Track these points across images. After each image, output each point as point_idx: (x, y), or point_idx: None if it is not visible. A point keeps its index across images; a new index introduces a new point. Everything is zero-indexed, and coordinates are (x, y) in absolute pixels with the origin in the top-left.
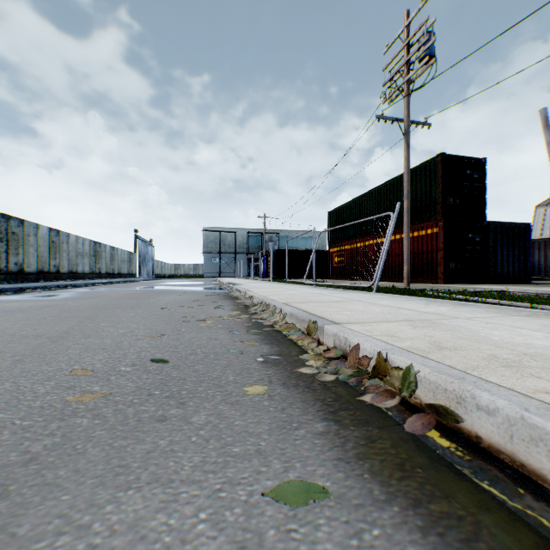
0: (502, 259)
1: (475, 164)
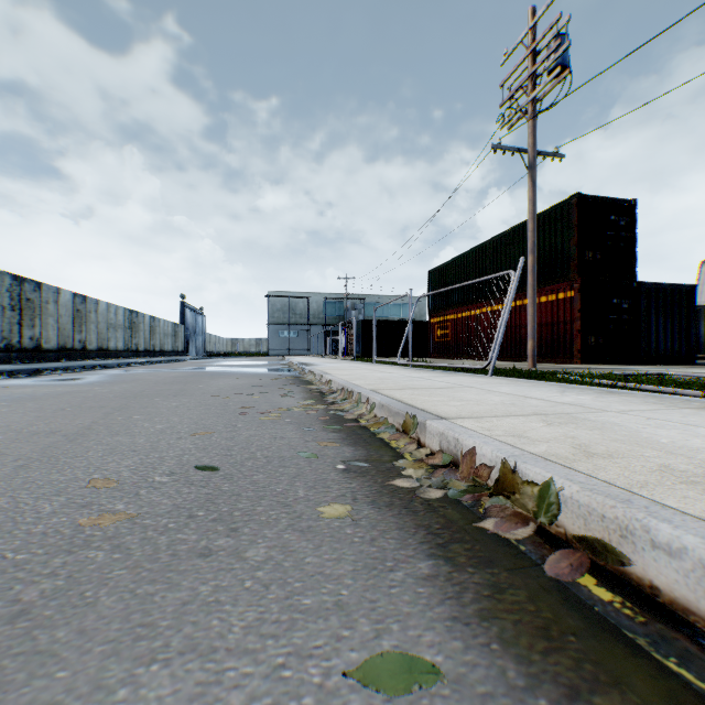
0: (657, 331)
1: (622, 207)
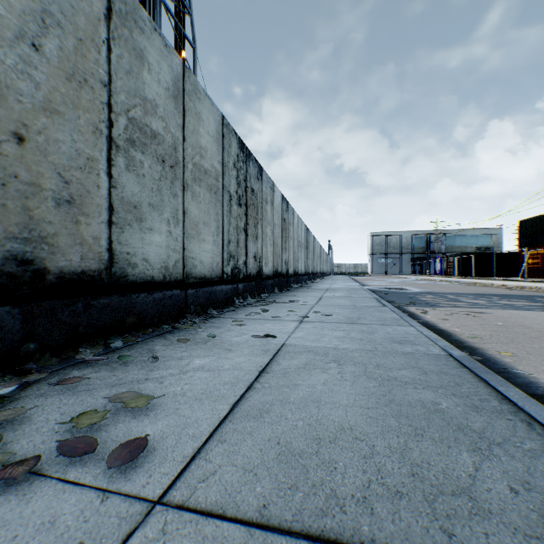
0: None
1: None
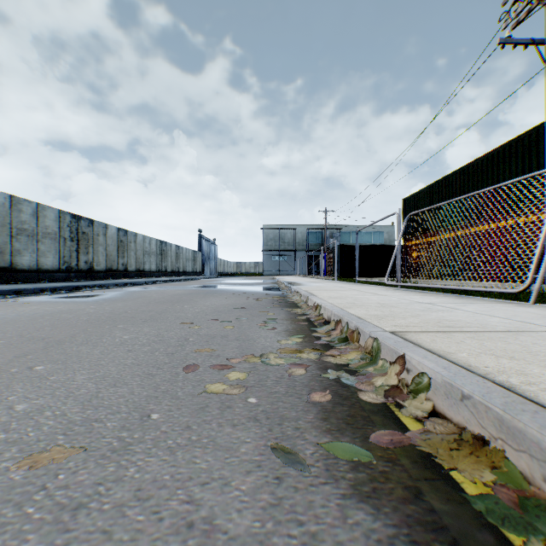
0: None
1: None
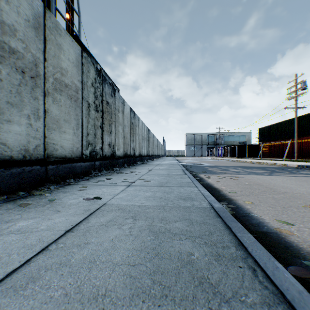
0: None
1: None
